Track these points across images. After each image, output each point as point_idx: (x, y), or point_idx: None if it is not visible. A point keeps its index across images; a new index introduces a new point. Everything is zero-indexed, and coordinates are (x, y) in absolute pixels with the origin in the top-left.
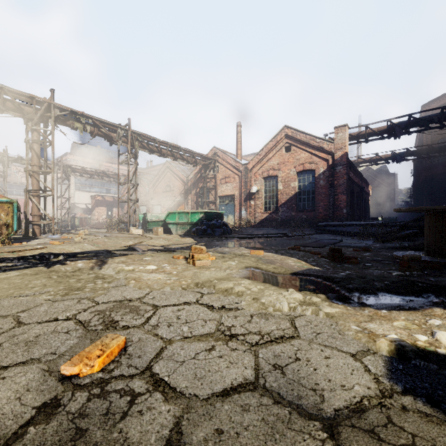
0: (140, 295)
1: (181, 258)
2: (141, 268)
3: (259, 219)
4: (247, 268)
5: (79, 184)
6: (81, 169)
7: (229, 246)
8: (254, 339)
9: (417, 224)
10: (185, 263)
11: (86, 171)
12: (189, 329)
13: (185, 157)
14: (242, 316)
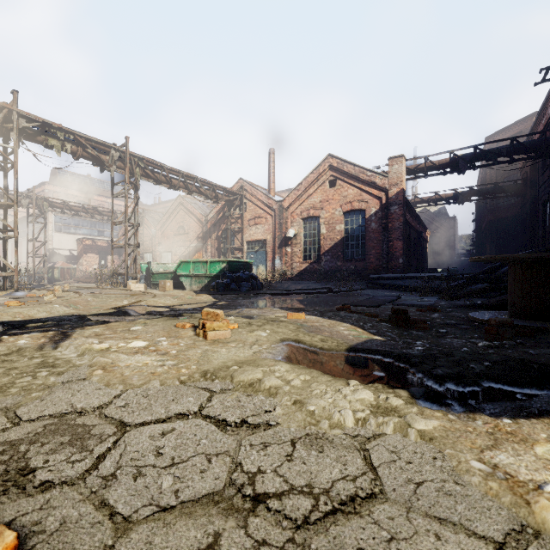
0: (103, 399)
1: (188, 327)
2: (121, 346)
3: (297, 271)
4: (284, 342)
5: (61, 223)
6: (63, 204)
7: (259, 306)
8: (301, 508)
9: (488, 276)
10: (193, 334)
11: (69, 206)
12: (174, 485)
13: (203, 191)
14: (277, 444)
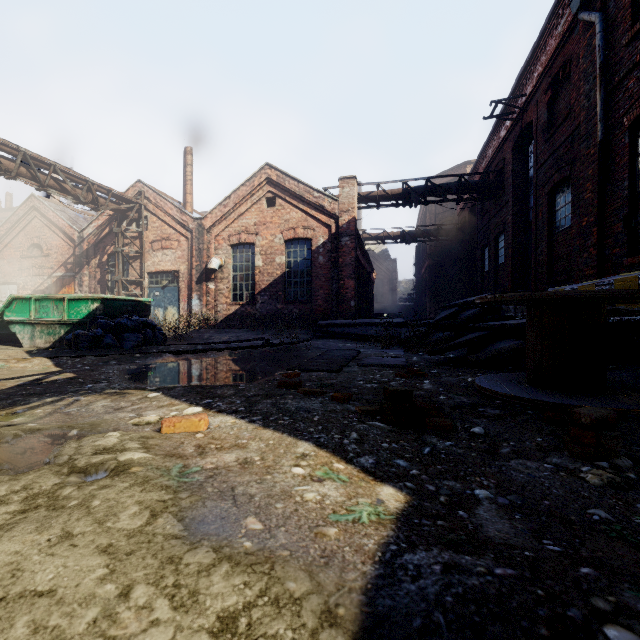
0: None
1: None
2: None
3: (224, 315)
4: None
5: None
6: None
7: (138, 379)
8: None
9: (451, 323)
10: None
11: None
12: None
13: (70, 189)
14: None
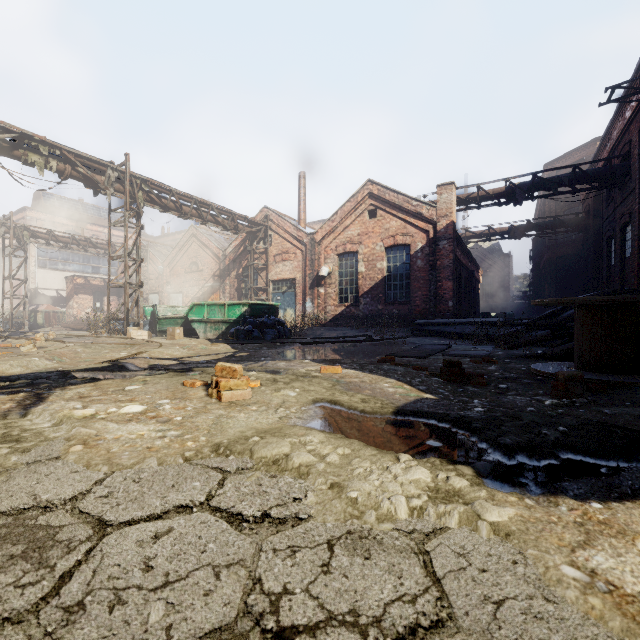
0: (79, 486)
1: (198, 385)
2: (111, 411)
3: (332, 315)
4: (317, 403)
5: (45, 257)
6: (48, 234)
7: (287, 357)
8: None
9: (549, 322)
10: (204, 395)
11: (55, 236)
12: (165, 617)
13: (220, 220)
14: (309, 548)
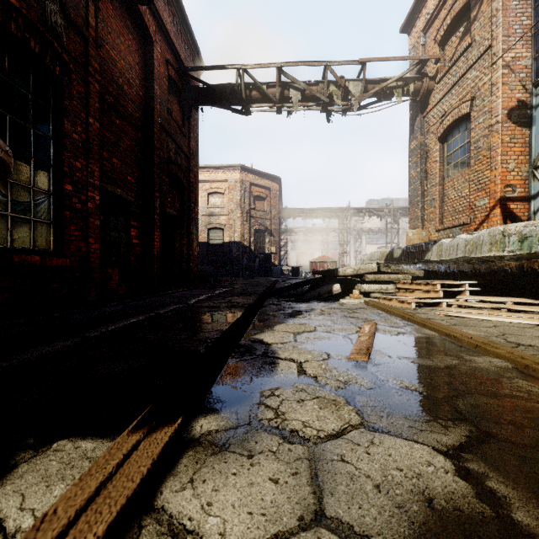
0: None
1: None
2: None
3: None
4: None
5: (369, 239)
6: (369, 229)
7: None
8: None
9: None
10: None
11: (371, 230)
12: None
13: None
14: None
